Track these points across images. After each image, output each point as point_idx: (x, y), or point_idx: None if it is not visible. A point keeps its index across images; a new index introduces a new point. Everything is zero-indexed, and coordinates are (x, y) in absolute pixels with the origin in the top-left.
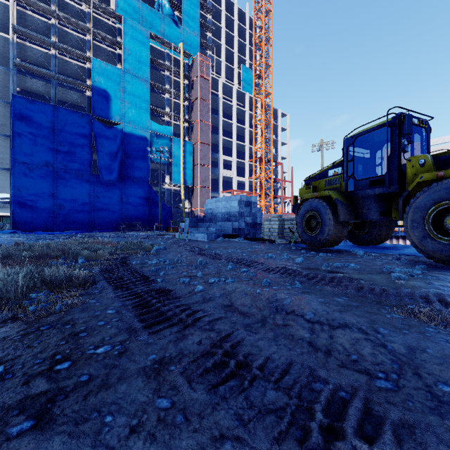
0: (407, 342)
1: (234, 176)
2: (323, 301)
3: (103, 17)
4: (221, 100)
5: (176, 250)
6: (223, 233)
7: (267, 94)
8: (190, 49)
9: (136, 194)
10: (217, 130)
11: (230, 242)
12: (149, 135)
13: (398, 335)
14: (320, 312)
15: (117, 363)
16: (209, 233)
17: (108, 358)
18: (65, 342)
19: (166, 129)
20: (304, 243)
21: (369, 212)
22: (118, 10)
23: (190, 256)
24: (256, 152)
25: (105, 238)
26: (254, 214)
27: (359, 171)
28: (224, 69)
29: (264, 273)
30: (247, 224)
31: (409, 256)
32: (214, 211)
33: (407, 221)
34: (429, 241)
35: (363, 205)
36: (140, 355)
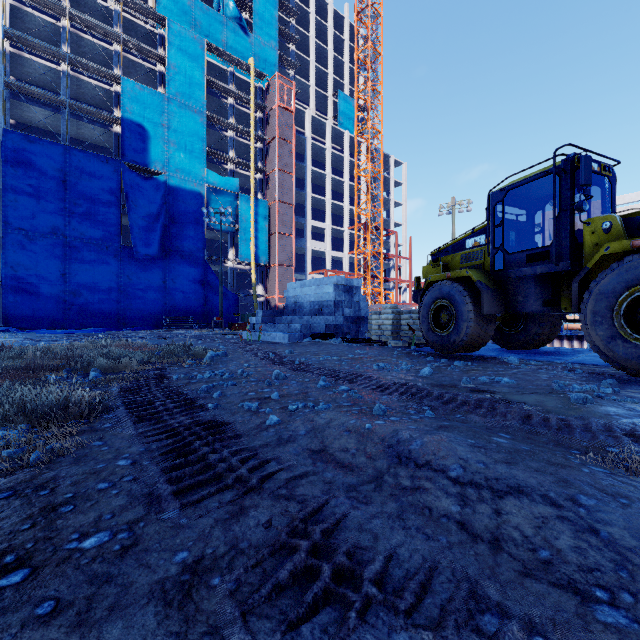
0: (634, 524)
1: (328, 249)
2: (474, 445)
3: (137, 18)
4: (309, 141)
5: (241, 357)
6: (311, 331)
7: (375, 133)
8: (264, 67)
9: (185, 275)
10: (303, 184)
11: (323, 345)
12: (205, 190)
13: (614, 510)
14: (474, 465)
15: (115, 570)
16: (292, 332)
17: (100, 559)
18: (29, 526)
19: (229, 182)
20: (431, 346)
21: (527, 301)
22: (160, 8)
23: (263, 366)
24: (359, 217)
25: (139, 338)
26: (357, 303)
27: (511, 241)
28: (314, 97)
29: (373, 394)
30: (347, 319)
31: (586, 365)
32: (299, 300)
33: (586, 313)
34: (619, 344)
35: (518, 291)
36: (161, 552)
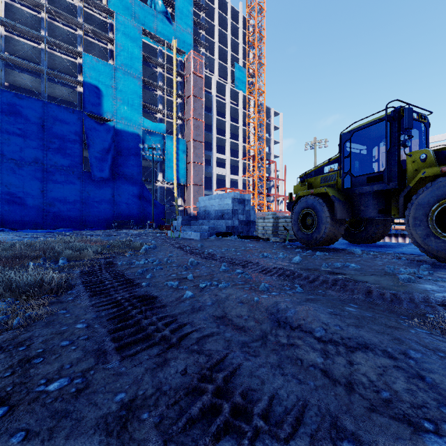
0: None
1: (227, 174)
2: (332, 313)
3: (94, 12)
4: (215, 98)
5: (166, 249)
6: (216, 231)
7: (260, 92)
8: (183, 46)
9: (128, 192)
10: (210, 128)
11: (224, 241)
12: (141, 132)
13: (435, 361)
14: (333, 327)
15: (71, 408)
16: (202, 231)
17: (60, 399)
18: (9, 374)
19: (159, 126)
20: (300, 242)
21: (367, 210)
22: (110, 5)
23: (181, 255)
24: (249, 151)
25: (95, 236)
26: (248, 211)
27: (356, 168)
28: (217, 68)
29: (260, 275)
30: (241, 222)
31: (408, 255)
32: (207, 209)
33: (409, 218)
34: (432, 240)
35: (361, 202)
36: (105, 393)
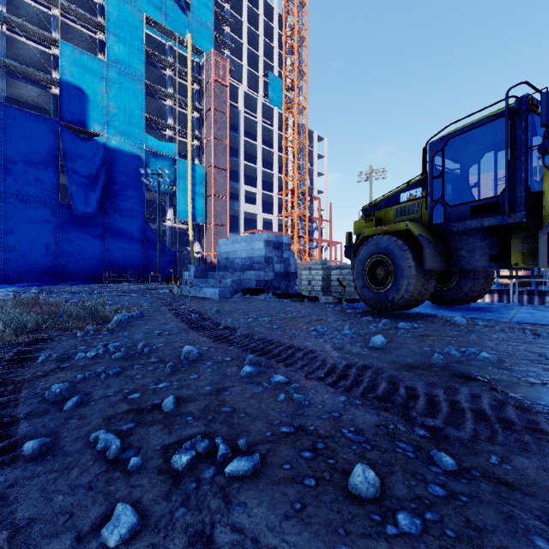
0: None
1: (259, 212)
2: None
3: None
4: (243, 114)
5: (159, 319)
6: (243, 286)
7: (301, 109)
8: (201, 45)
9: (125, 233)
10: (237, 153)
11: (253, 302)
12: (144, 153)
13: None
14: None
15: None
16: (223, 287)
17: None
18: None
19: (168, 147)
20: (366, 304)
21: (471, 256)
22: None
23: (178, 333)
24: (286, 184)
25: (68, 294)
26: (287, 259)
27: (448, 195)
28: (246, 76)
29: (324, 390)
30: (277, 274)
31: (537, 325)
32: (231, 256)
33: None
34: None
35: (461, 245)
36: None
